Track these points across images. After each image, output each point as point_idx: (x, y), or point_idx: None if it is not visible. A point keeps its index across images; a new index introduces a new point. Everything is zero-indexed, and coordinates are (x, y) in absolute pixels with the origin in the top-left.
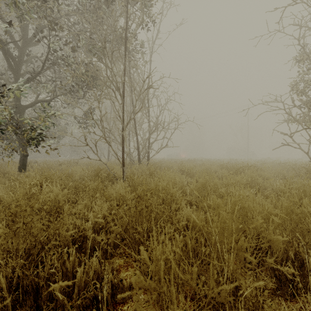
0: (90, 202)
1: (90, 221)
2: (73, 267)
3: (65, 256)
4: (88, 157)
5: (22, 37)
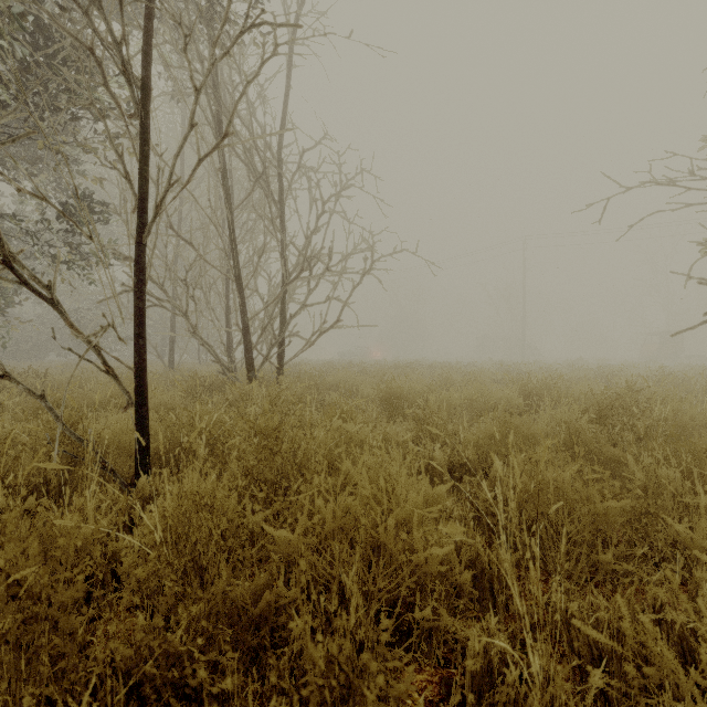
0: None
1: None
2: None
3: None
4: None
5: None
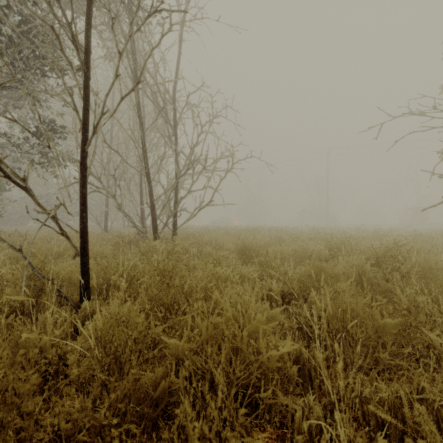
0: None
1: None
2: None
3: None
4: None
5: None
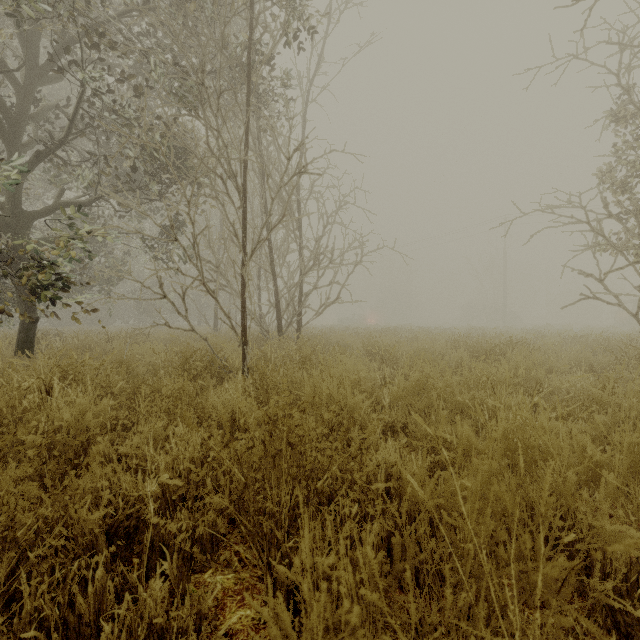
0: (162, 428)
1: (156, 478)
2: (97, 608)
3: (73, 586)
4: (166, 324)
5: (22, 62)
